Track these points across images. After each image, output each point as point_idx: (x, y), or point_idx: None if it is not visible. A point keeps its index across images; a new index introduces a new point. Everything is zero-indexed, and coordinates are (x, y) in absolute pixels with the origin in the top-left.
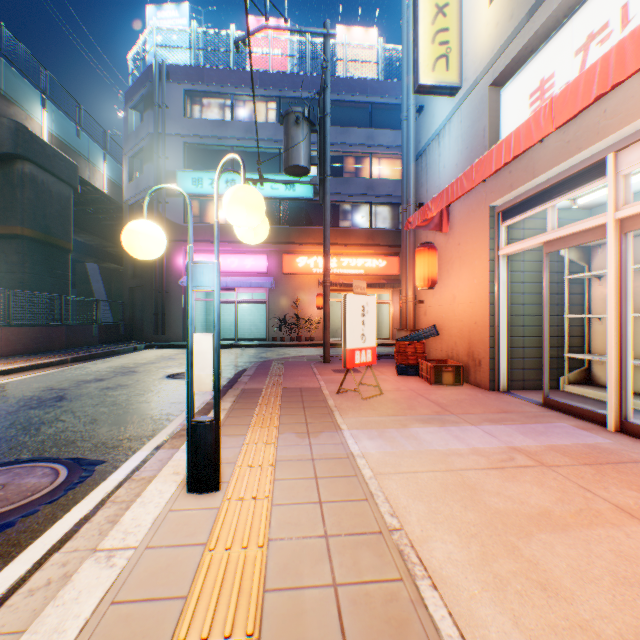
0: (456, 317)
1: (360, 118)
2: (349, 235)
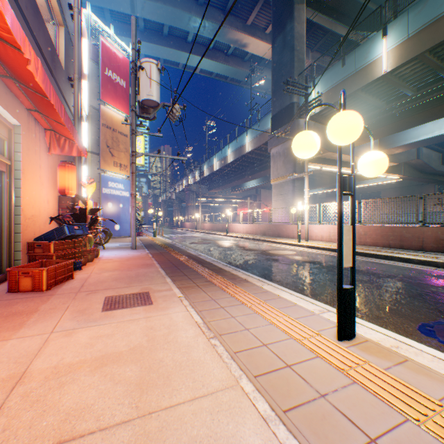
0: None
1: None
2: None
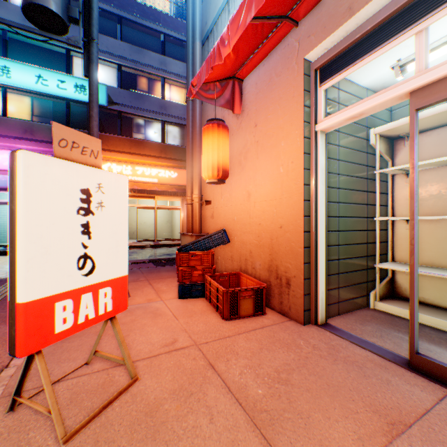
0: (252, 219)
1: (155, 45)
2: (144, 146)
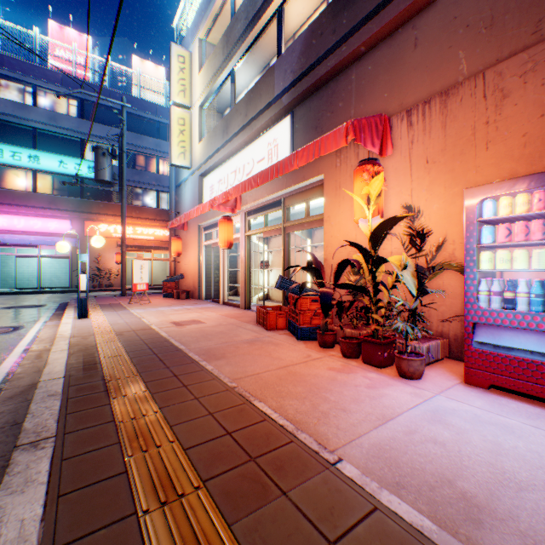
0: (191, 270)
1: (152, 129)
2: (143, 211)
